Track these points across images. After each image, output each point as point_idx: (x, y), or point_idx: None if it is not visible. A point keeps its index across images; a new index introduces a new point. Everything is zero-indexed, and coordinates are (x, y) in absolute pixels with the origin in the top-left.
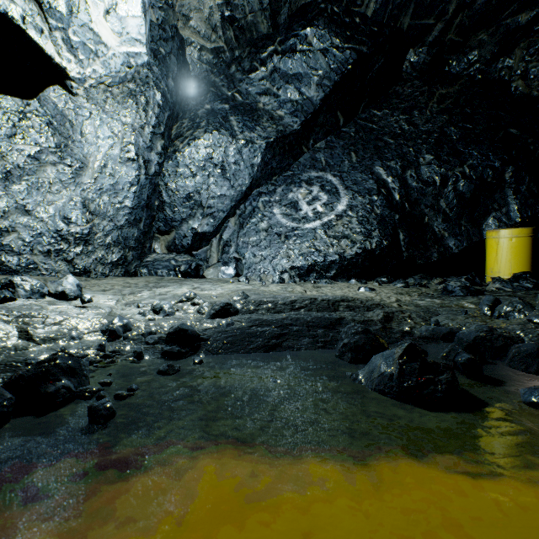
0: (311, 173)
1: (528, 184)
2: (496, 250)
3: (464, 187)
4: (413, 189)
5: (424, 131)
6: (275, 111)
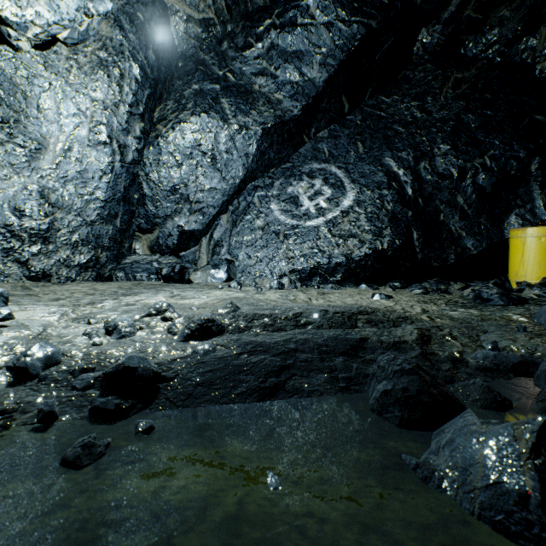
0: (312, 165)
1: None
2: (522, 251)
3: (484, 180)
4: (427, 182)
5: (439, 119)
6: (273, 94)
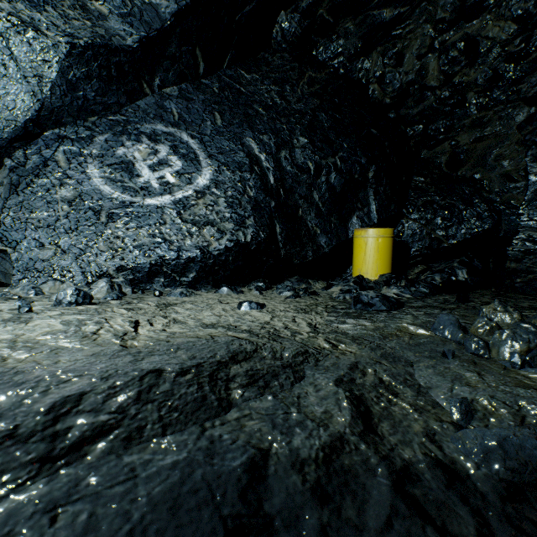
0: (156, 126)
1: (385, 186)
2: (365, 250)
3: (336, 180)
4: (288, 173)
5: (297, 110)
6: (91, 0)
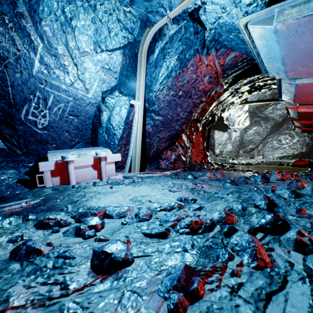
0: (286, 131)
1: None
2: None
3: None
4: None
5: None
6: (274, 117)
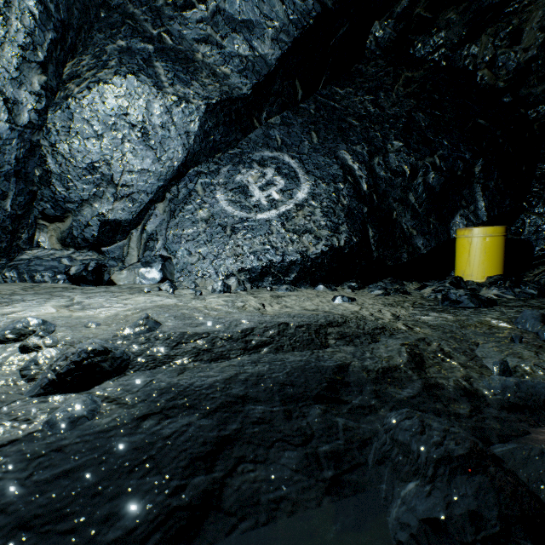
0: (264, 153)
1: (496, 179)
2: (469, 251)
3: (434, 180)
4: (381, 178)
5: (392, 115)
6: (219, 66)
